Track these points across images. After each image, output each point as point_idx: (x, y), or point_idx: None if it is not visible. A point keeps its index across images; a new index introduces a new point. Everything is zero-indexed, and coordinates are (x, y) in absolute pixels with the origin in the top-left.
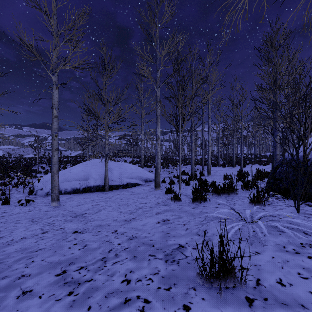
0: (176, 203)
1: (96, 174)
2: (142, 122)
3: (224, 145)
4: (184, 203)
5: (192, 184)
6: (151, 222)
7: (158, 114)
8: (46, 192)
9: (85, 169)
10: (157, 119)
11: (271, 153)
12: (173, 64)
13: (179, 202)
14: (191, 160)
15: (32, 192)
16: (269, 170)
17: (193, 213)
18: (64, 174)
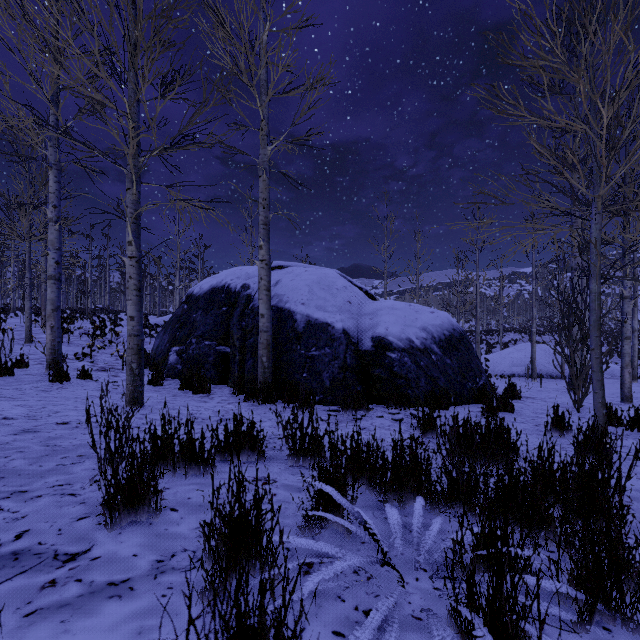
0: None
1: (544, 361)
2: None
3: None
4: None
5: None
6: (637, 388)
7: (634, 306)
8: (501, 373)
9: (527, 355)
10: (633, 311)
11: None
12: None
13: None
14: None
15: (486, 372)
16: None
17: None
18: (504, 359)
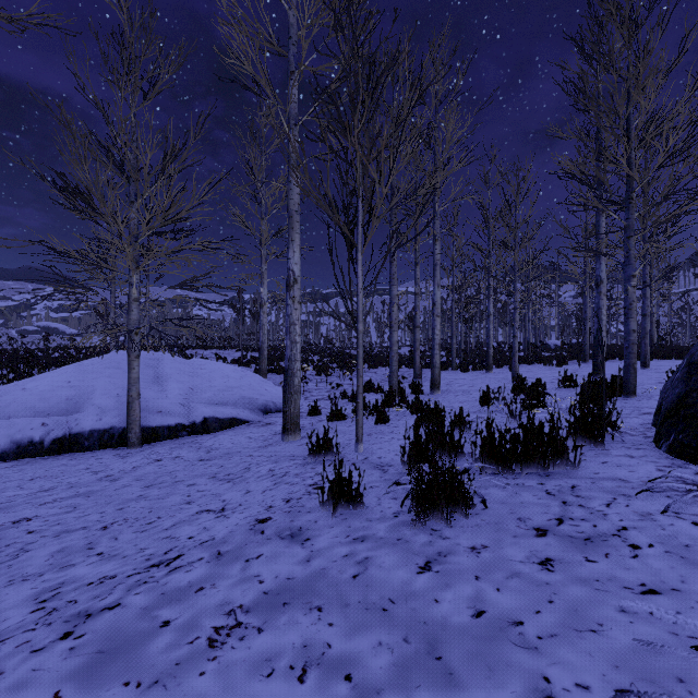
0: (343, 520)
1: (110, 395)
2: (262, 256)
3: (462, 320)
4: (374, 516)
5: (396, 418)
6: None
7: (292, 207)
8: None
9: (78, 379)
10: (289, 222)
11: (558, 340)
12: (336, 16)
13: (354, 509)
14: (390, 352)
15: None
16: (581, 377)
17: (437, 638)
18: (3, 396)
